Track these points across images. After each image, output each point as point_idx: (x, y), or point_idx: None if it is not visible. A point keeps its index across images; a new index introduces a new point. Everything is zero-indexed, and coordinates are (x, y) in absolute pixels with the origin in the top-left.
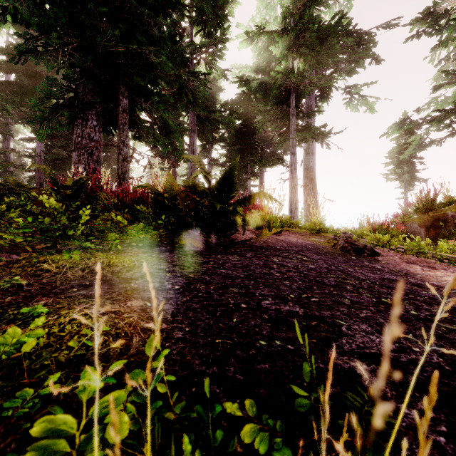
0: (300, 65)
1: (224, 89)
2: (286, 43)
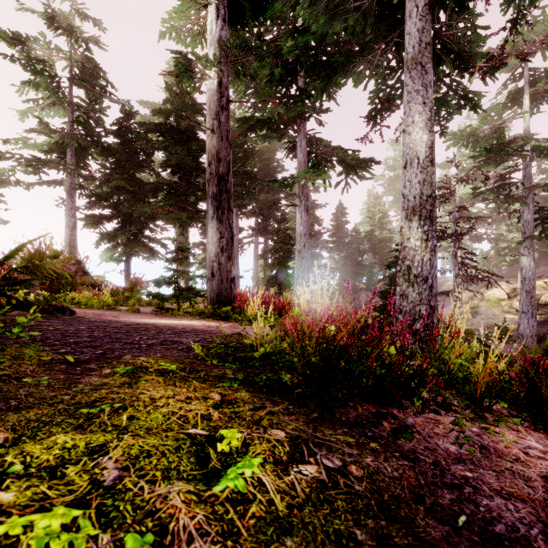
0: None
1: None
2: None
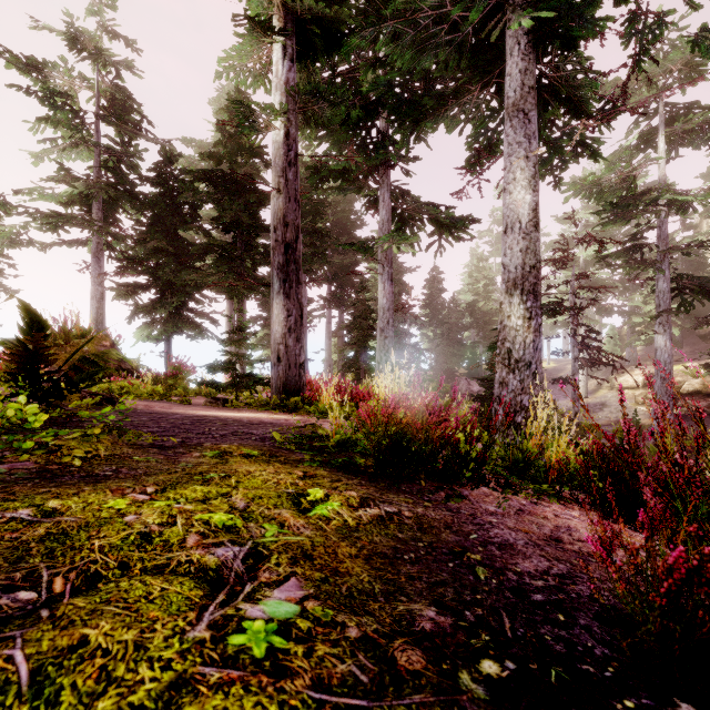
0: None
1: None
2: None
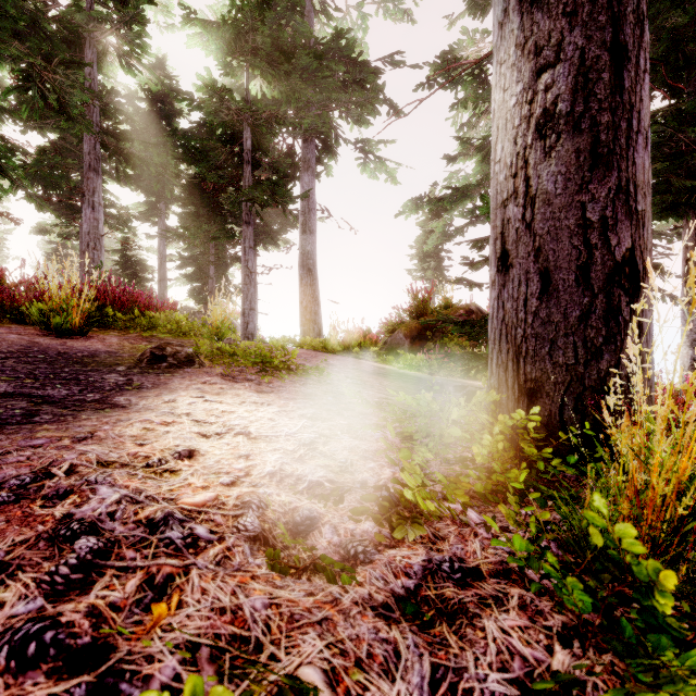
0: (264, 88)
1: (189, 114)
2: (221, 42)
